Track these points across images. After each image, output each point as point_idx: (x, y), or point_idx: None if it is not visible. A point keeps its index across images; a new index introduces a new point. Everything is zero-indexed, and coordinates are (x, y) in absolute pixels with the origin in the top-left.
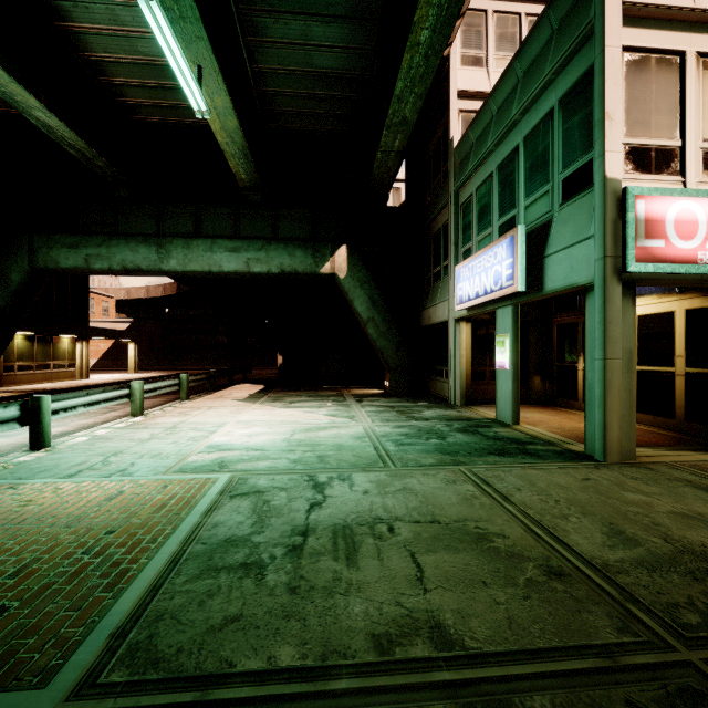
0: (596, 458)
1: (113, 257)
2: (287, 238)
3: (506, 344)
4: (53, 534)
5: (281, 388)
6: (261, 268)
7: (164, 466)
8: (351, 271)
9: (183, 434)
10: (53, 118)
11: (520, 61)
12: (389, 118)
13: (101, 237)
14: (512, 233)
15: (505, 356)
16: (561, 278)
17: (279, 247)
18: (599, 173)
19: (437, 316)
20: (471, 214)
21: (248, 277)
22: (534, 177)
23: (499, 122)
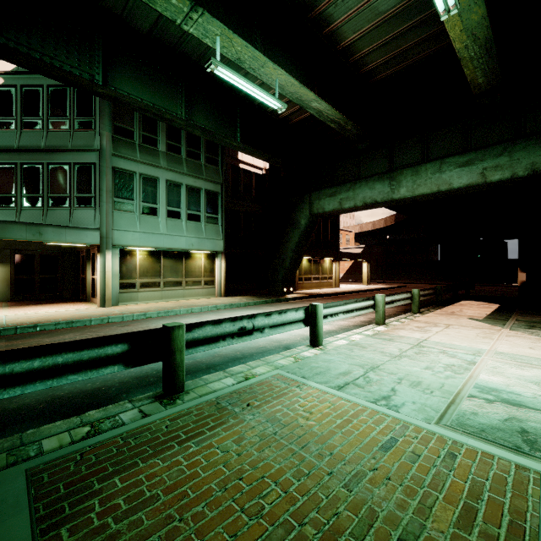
0: None
1: (356, 197)
2: (538, 132)
3: None
4: (333, 496)
5: (525, 310)
6: (501, 175)
7: (432, 407)
8: None
9: (433, 357)
10: (322, 103)
11: None
12: None
13: (349, 184)
14: None
15: None
16: None
17: (528, 144)
18: None
19: None
20: None
21: (481, 189)
22: None
23: None
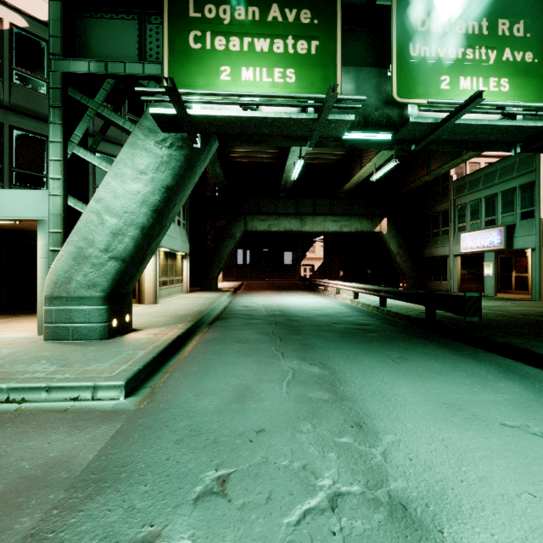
0: (536, 300)
1: (281, 225)
2: (355, 214)
3: (491, 266)
4: None
5: None
6: (347, 229)
7: None
8: (389, 230)
9: None
10: None
11: (499, 164)
12: (433, 173)
13: (275, 216)
14: (500, 228)
15: (490, 271)
16: (521, 245)
17: (355, 219)
18: (537, 216)
19: (438, 253)
20: (465, 211)
21: (335, 233)
22: (506, 207)
23: (486, 181)
